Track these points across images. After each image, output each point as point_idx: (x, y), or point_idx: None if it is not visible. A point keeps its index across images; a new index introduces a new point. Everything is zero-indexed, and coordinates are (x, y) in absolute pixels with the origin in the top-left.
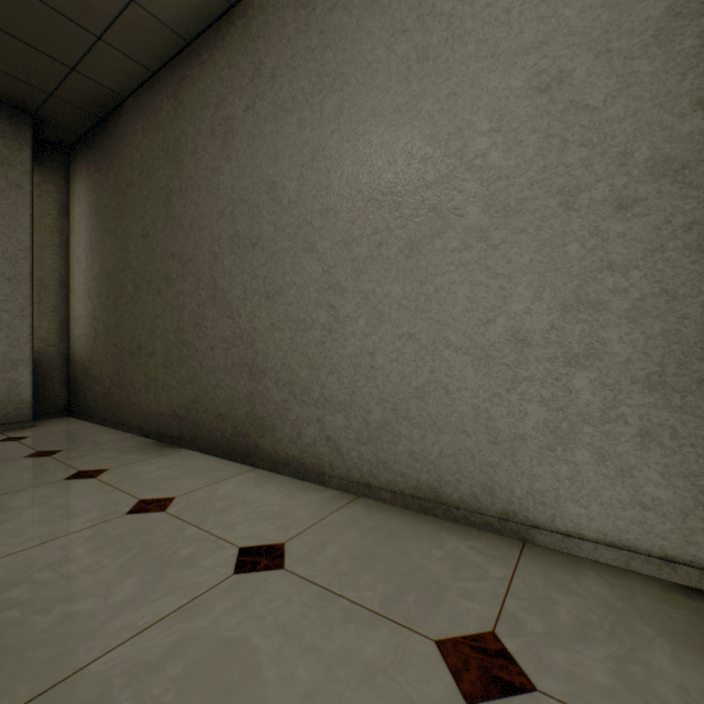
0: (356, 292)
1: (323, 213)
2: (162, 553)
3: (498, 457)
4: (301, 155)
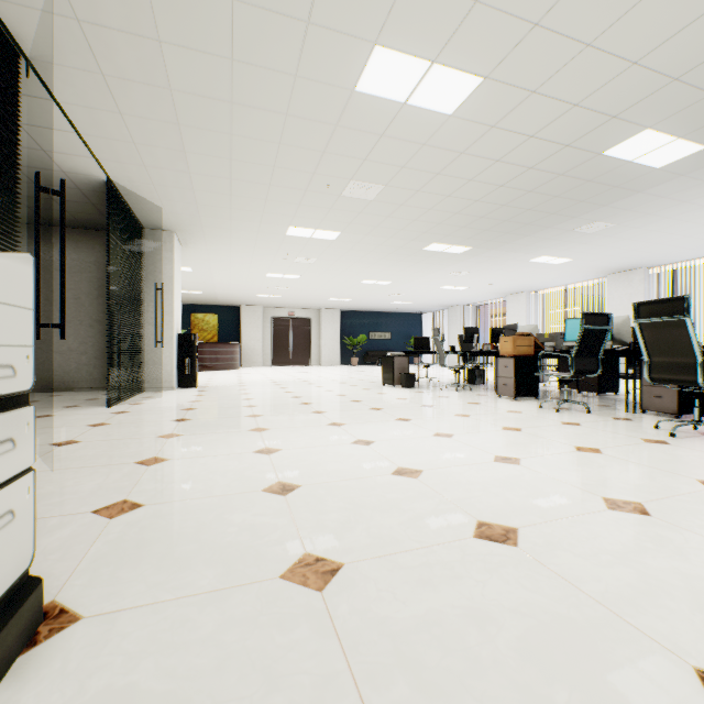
0: None
1: None
2: None
3: (66, 375)
4: None
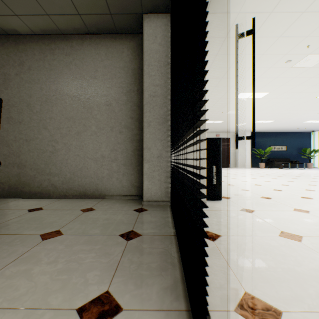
0: (62, 142)
1: (50, 118)
2: (1, 214)
3: (99, 182)
4: (42, 98)
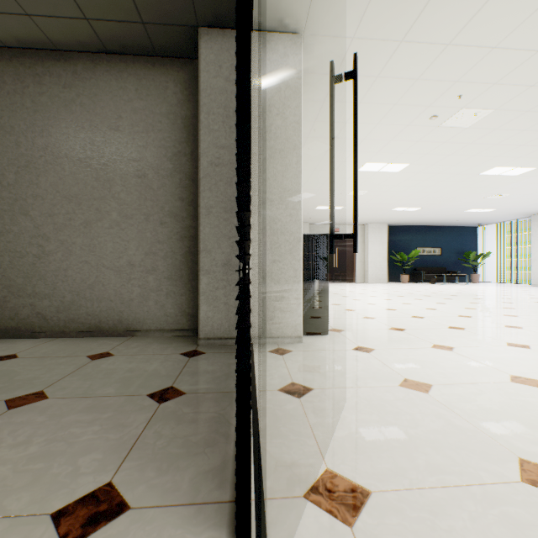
0: (57, 240)
1: (35, 197)
2: None
3: (124, 308)
4: (19, 161)
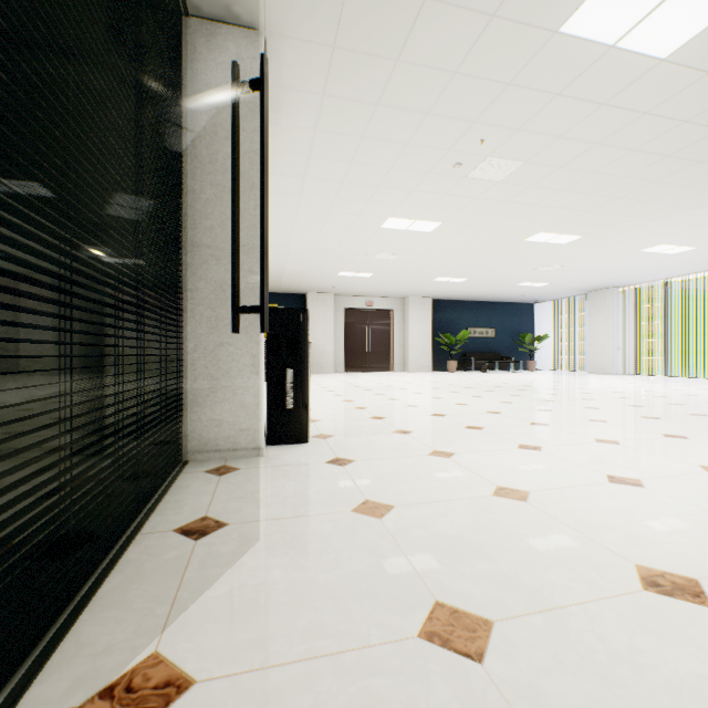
0: None
1: None
2: None
3: None
4: None
